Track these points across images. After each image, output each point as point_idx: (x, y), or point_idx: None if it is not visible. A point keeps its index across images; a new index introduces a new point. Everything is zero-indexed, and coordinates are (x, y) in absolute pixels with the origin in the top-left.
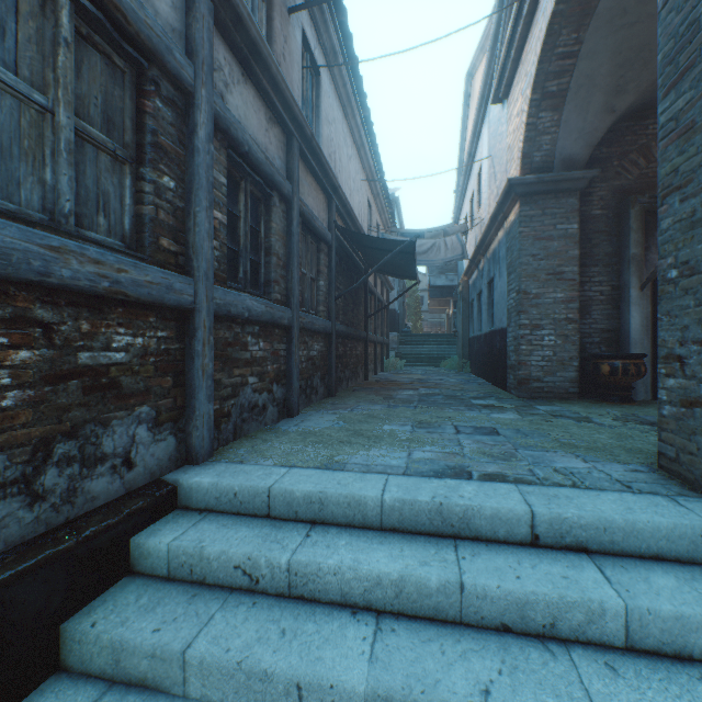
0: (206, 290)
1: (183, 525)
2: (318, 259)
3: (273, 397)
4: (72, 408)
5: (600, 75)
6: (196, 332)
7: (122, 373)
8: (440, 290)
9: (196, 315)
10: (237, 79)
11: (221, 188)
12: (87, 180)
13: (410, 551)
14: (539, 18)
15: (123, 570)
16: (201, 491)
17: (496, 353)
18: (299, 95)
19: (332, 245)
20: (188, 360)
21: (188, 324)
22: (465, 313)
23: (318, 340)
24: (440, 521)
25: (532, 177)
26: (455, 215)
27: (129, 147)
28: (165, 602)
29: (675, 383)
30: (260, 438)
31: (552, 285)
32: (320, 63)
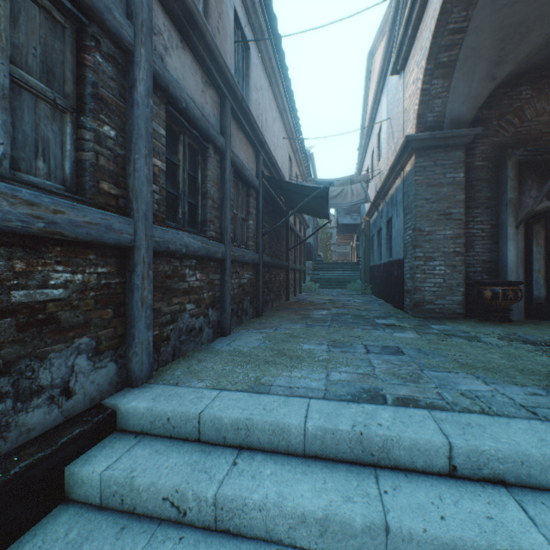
0: (145, 229)
1: (118, 451)
2: (248, 202)
3: (209, 320)
4: (5, 345)
5: (484, 47)
6: (136, 268)
7: (60, 308)
8: (346, 227)
9: (136, 252)
10: (176, 44)
11: (160, 139)
12: (24, 126)
13: (333, 483)
14: None
15: (57, 499)
16: (137, 416)
17: (394, 279)
18: (232, 64)
19: (260, 190)
20: (128, 292)
21: (128, 260)
22: (367, 246)
23: (248, 270)
24: (360, 450)
25: (426, 134)
26: (358, 167)
27: (70, 97)
28: (93, 537)
29: None
30: (196, 358)
31: (442, 224)
32: (250, 39)
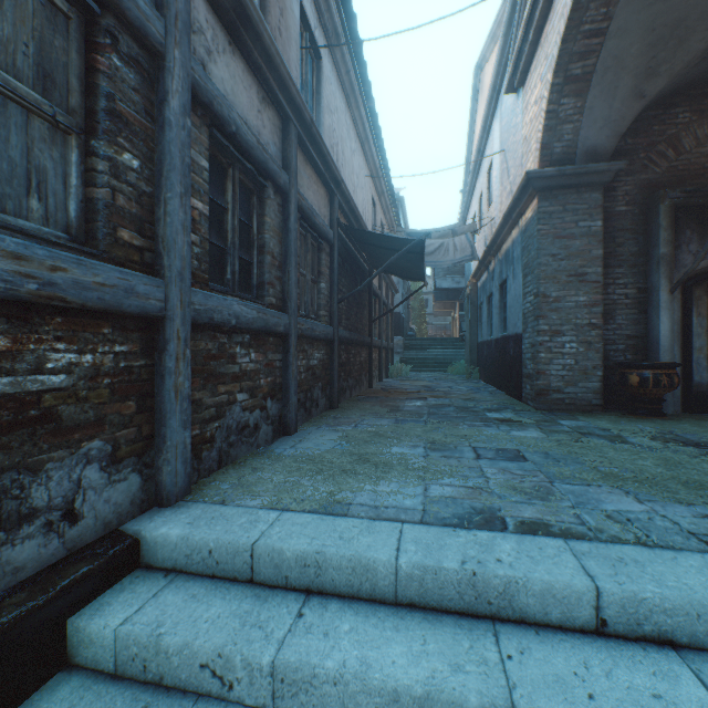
0: (181, 293)
1: (141, 597)
2: (319, 259)
3: (267, 414)
4: None
5: (630, 55)
6: (167, 345)
7: (61, 401)
8: (445, 292)
9: (167, 324)
10: (222, 47)
11: (201, 172)
12: (11, 150)
13: (436, 643)
14: None
15: (56, 664)
16: (168, 547)
17: (509, 360)
18: (298, 77)
19: (335, 244)
20: (157, 379)
21: (157, 335)
22: (473, 316)
23: (319, 348)
24: (473, 596)
25: (552, 169)
26: (462, 215)
27: (76, 113)
28: None
29: None
30: (250, 465)
31: (573, 288)
32: (321, 45)
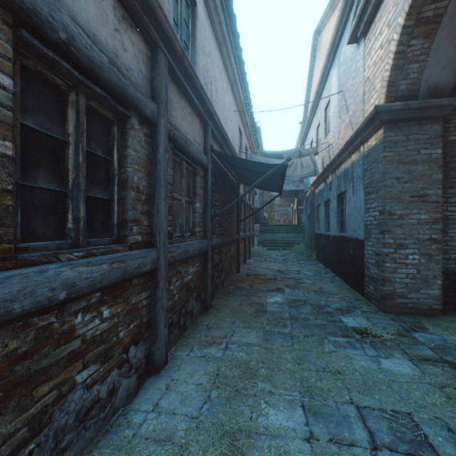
0: None
1: None
2: (194, 182)
3: (129, 365)
4: None
5: None
6: None
7: None
8: (288, 192)
9: None
10: None
11: None
12: None
13: None
14: None
15: None
16: None
17: (348, 257)
18: (171, 11)
19: (208, 167)
20: None
21: None
22: (312, 214)
23: (194, 262)
24: None
25: (399, 104)
26: (302, 140)
27: None
28: None
29: None
30: None
31: (416, 207)
32: None
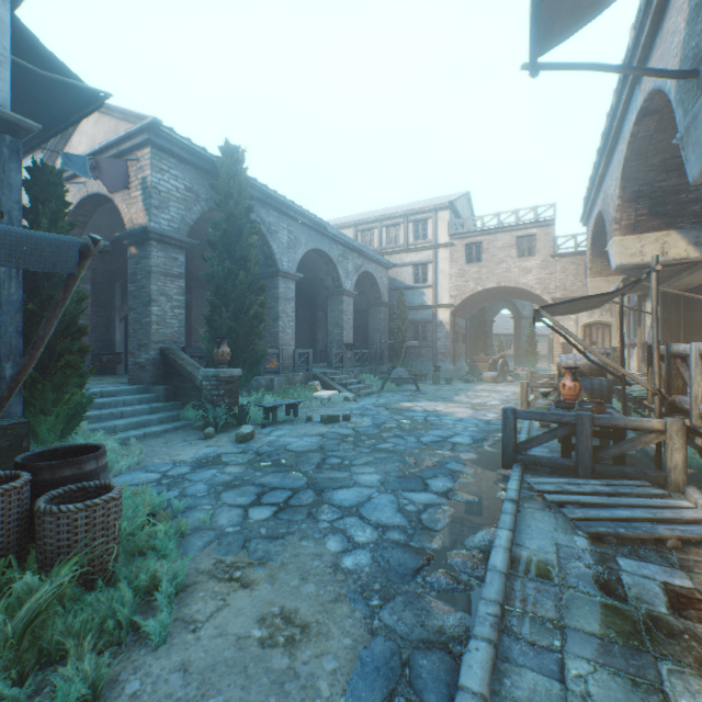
0: None
1: None
2: None
3: None
4: None
5: (105, 224)
6: None
7: None
8: None
9: None
10: None
11: None
12: None
13: None
14: (76, 187)
15: None
16: None
17: None
18: None
19: None
20: None
21: None
22: None
23: None
24: None
25: None
26: None
27: None
28: None
29: (133, 360)
30: None
31: None
32: None
